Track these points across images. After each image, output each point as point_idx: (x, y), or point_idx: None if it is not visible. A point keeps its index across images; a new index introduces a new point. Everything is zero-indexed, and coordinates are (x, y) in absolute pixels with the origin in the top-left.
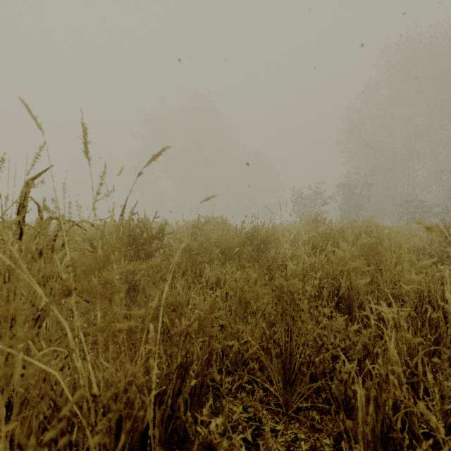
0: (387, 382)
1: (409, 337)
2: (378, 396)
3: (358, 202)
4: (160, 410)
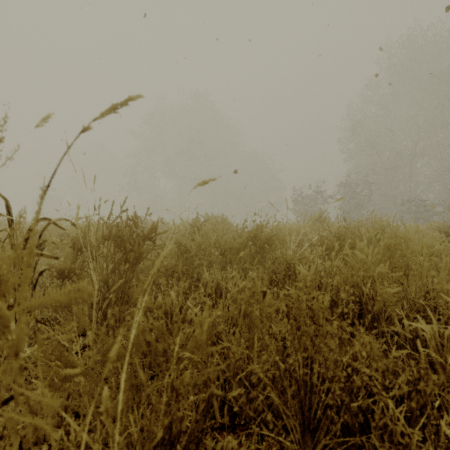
0: None
1: None
2: None
3: (359, 201)
4: None
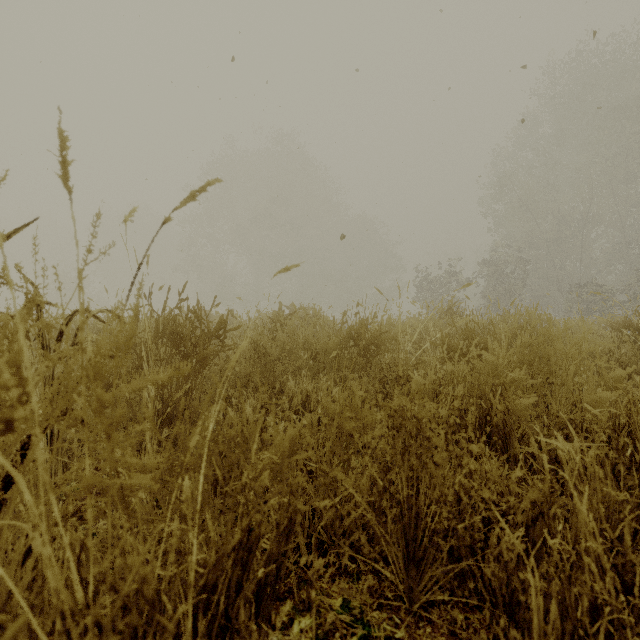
0: (580, 570)
1: (607, 492)
2: (565, 593)
3: (509, 287)
4: (203, 619)
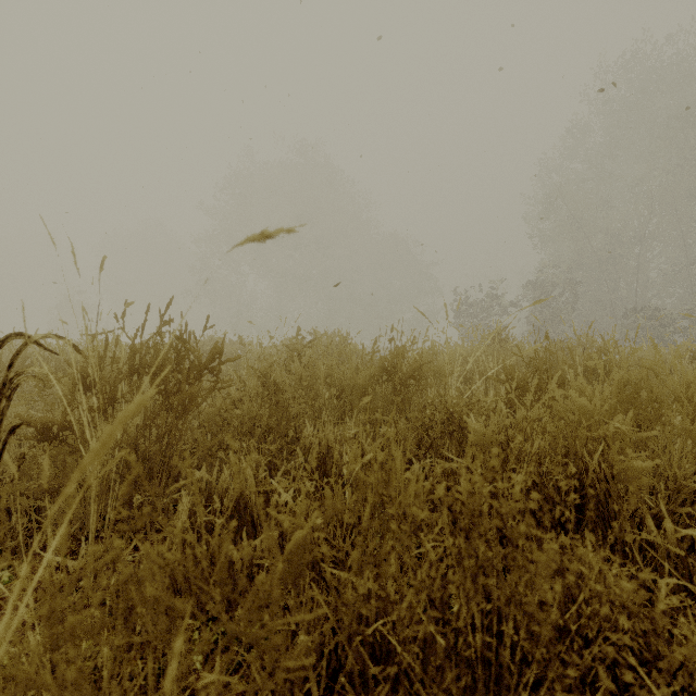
0: None
1: None
2: None
3: (557, 311)
4: None
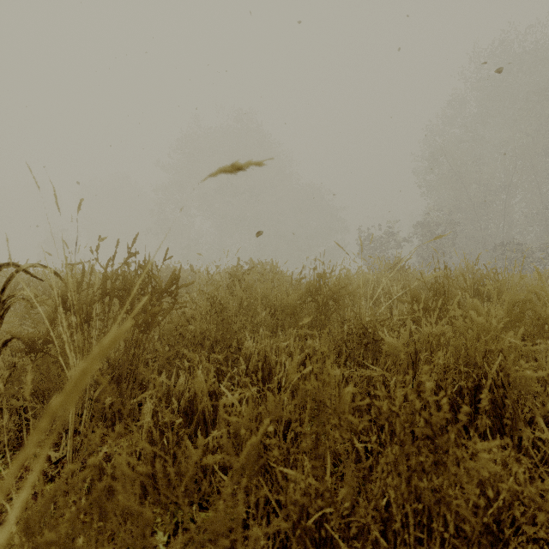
0: None
1: None
2: None
3: (440, 245)
4: None
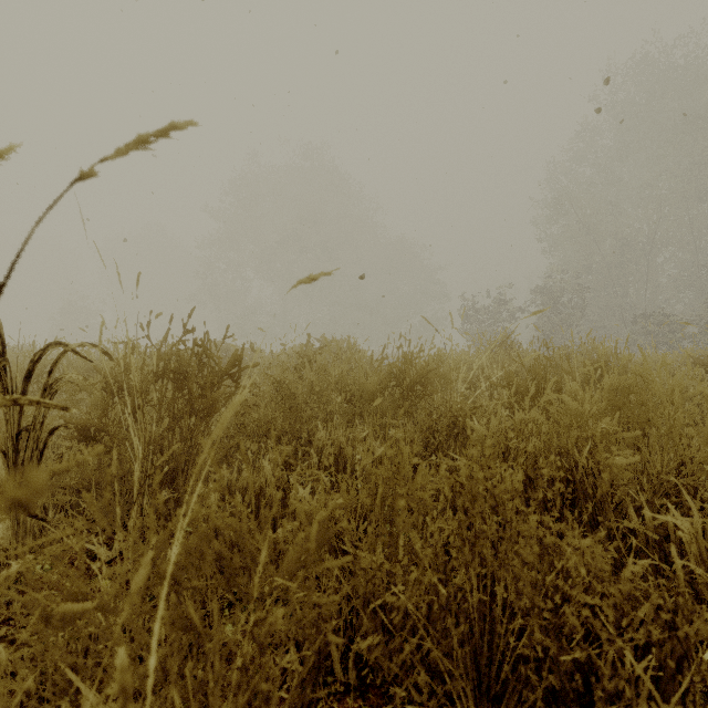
0: None
1: None
2: None
3: (565, 317)
4: None
